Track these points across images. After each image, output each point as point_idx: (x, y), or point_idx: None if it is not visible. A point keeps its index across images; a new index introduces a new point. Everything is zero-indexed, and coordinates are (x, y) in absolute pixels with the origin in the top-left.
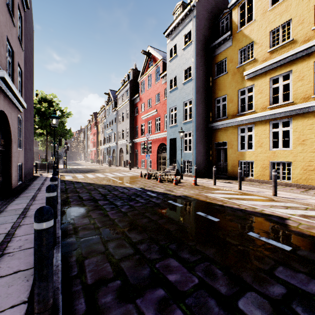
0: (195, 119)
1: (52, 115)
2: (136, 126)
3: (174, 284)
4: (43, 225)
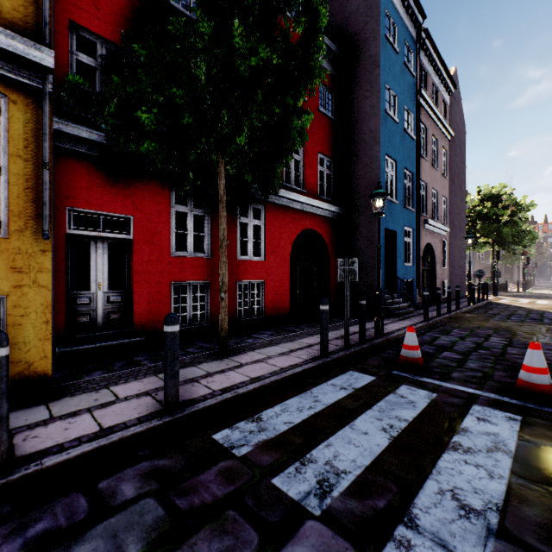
0: None
1: (466, 236)
2: None
3: (476, 331)
4: (425, 293)
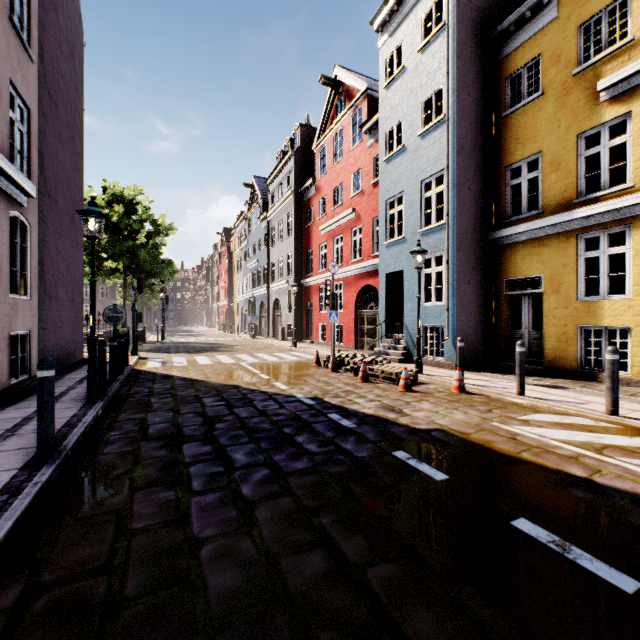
0: (454, 220)
1: (85, 209)
2: (307, 249)
3: None
4: None
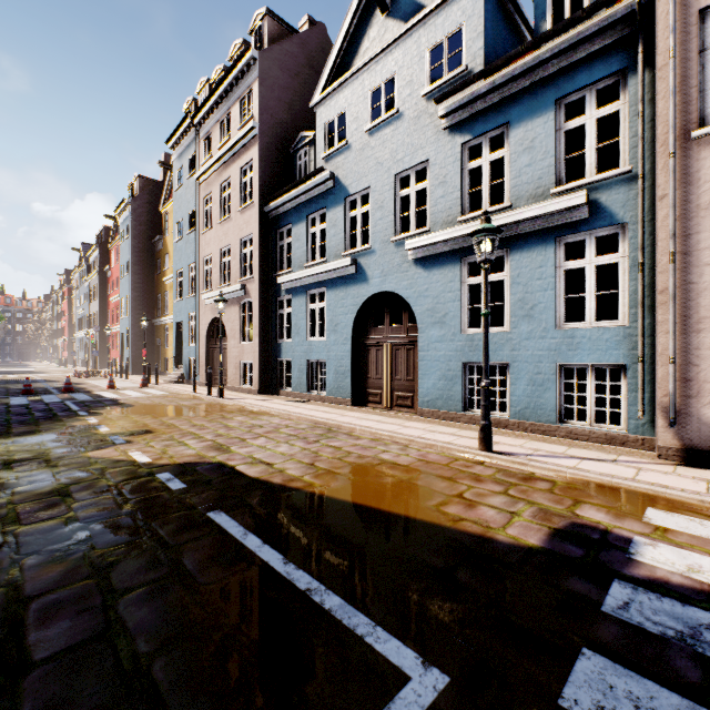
0: (131, 316)
1: None
2: (109, 309)
3: None
4: None
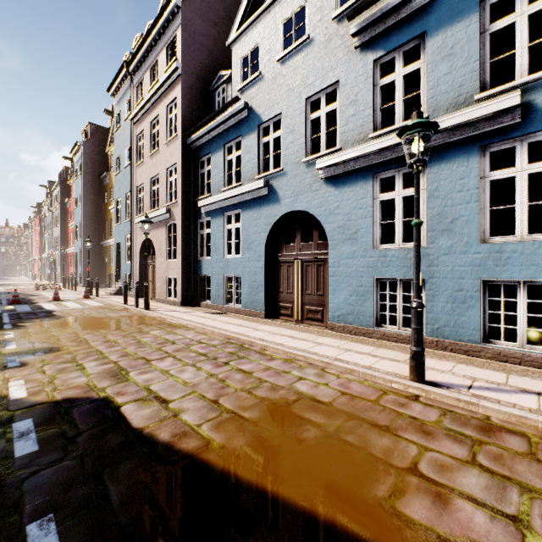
0: (83, 238)
1: None
2: (68, 234)
3: None
4: None
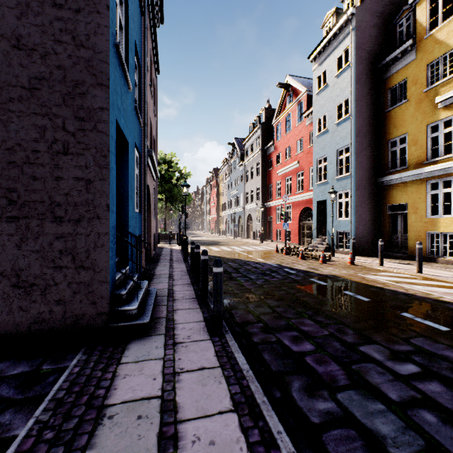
0: (354, 173)
1: (183, 184)
2: (269, 184)
3: (306, 332)
4: (218, 269)
